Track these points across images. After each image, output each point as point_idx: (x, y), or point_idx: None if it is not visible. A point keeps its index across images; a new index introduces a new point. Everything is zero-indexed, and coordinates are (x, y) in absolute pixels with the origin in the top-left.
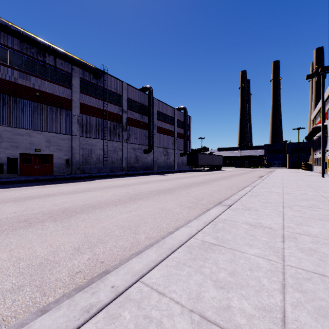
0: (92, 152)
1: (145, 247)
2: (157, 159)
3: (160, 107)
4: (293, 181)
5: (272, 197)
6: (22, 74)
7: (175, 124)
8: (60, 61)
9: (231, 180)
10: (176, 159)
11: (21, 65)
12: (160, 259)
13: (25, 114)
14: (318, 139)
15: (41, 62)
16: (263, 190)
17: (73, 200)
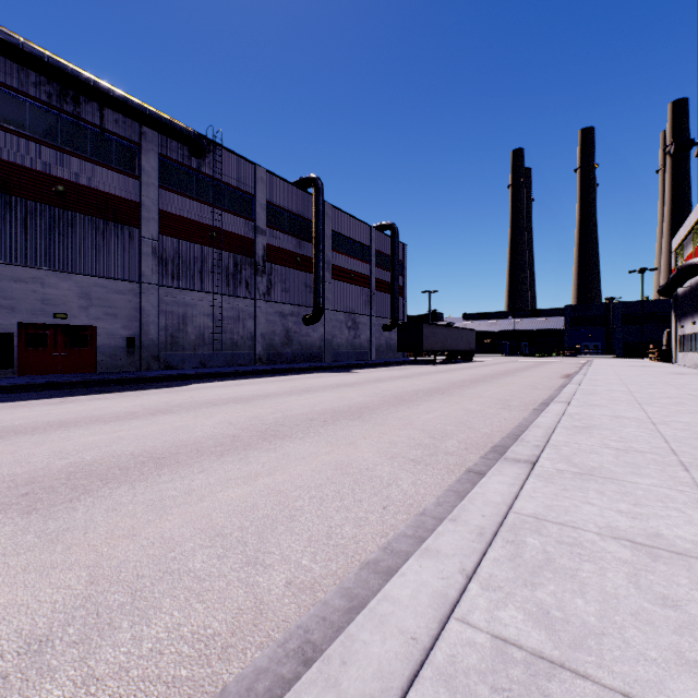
0: (187, 321)
1: (277, 646)
2: (332, 336)
3: (339, 222)
4: (653, 388)
5: (632, 432)
6: (23, 142)
7: (371, 260)
8: (113, 116)
9: (502, 384)
10: (375, 338)
11: (21, 121)
12: None
13: (32, 234)
14: (690, 293)
15: (70, 117)
16: (596, 412)
17: (114, 438)
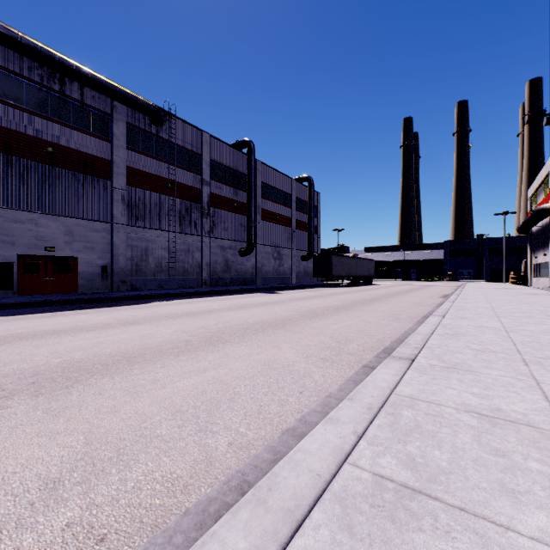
0: (148, 253)
1: (223, 484)
2: (261, 265)
3: (267, 176)
4: (510, 305)
5: (489, 338)
6: (21, 113)
7: (292, 205)
8: (91, 93)
9: (394, 302)
10: (295, 266)
11: (20, 97)
12: None
13: (28, 185)
14: (542, 231)
15: (57, 94)
16: (463, 323)
17: (95, 343)
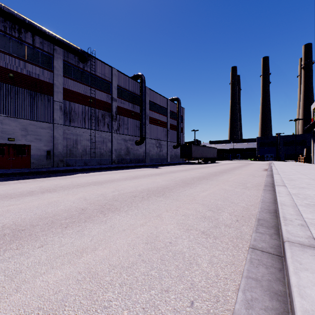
0: (77, 143)
1: None
2: (149, 151)
3: (152, 96)
4: None
5: None
6: None
7: (168, 115)
8: (39, 40)
9: (236, 174)
10: (169, 151)
11: None
12: None
13: None
14: None
15: (16, 39)
16: (309, 192)
17: (3, 211)
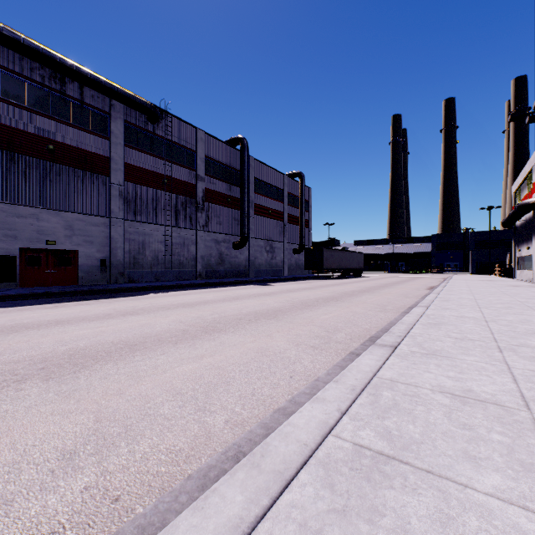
0: (145, 246)
1: (221, 454)
2: (254, 258)
3: (259, 171)
4: (492, 296)
5: (469, 327)
6: (24, 112)
7: (284, 200)
8: (90, 93)
9: (382, 293)
10: (287, 259)
11: (22, 96)
12: (254, 515)
13: (30, 181)
14: (526, 225)
15: (58, 94)
16: (446, 313)
17: (98, 332)
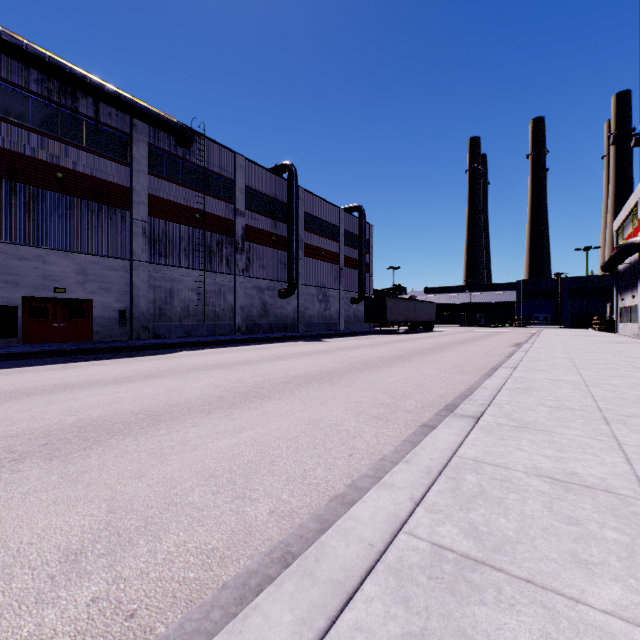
0: (173, 295)
1: (265, 555)
2: (304, 309)
3: (311, 205)
4: (592, 355)
5: (566, 393)
6: (27, 133)
7: (340, 239)
8: (107, 110)
9: (458, 351)
10: (343, 310)
11: (25, 114)
12: None
13: (34, 216)
14: (630, 269)
15: (68, 111)
16: (537, 376)
17: (115, 399)
